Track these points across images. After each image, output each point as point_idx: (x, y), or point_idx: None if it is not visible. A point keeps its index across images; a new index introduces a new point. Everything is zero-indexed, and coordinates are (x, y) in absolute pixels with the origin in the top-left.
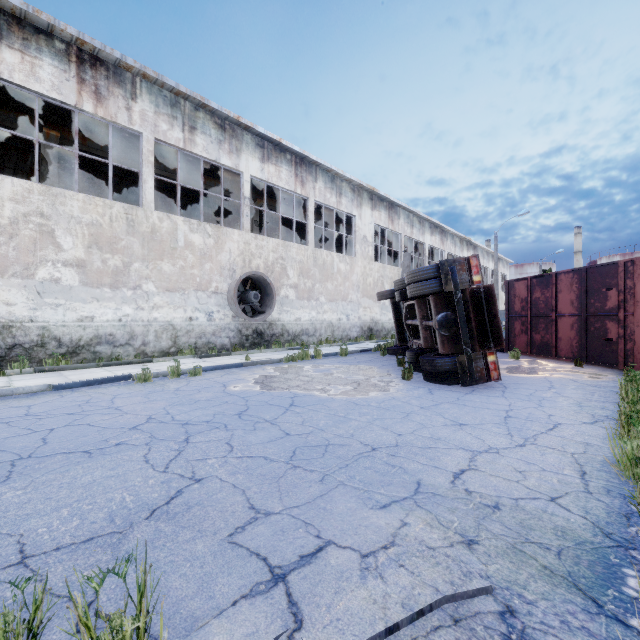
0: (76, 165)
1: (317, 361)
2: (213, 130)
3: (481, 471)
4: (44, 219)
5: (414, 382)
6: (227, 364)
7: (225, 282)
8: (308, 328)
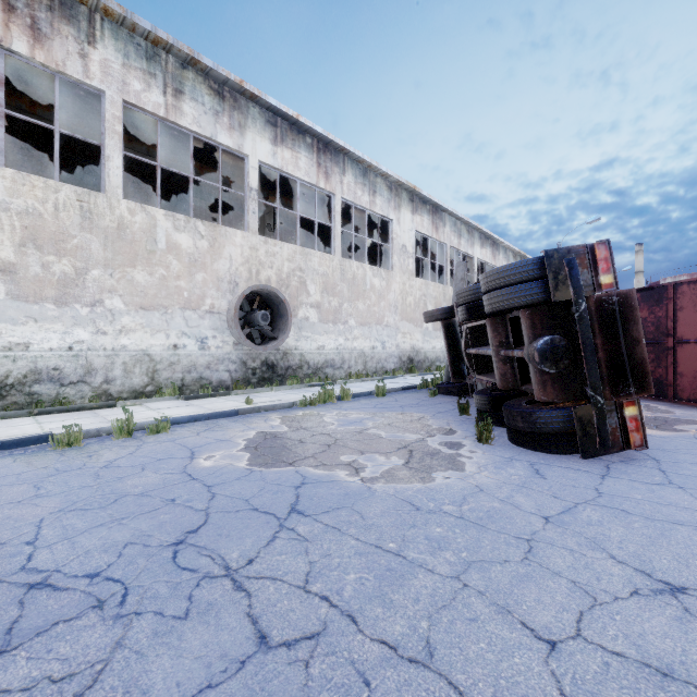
0: (2, 128)
1: (344, 405)
2: (207, 97)
3: None
4: None
5: (498, 447)
6: (214, 412)
7: (224, 298)
8: (334, 359)
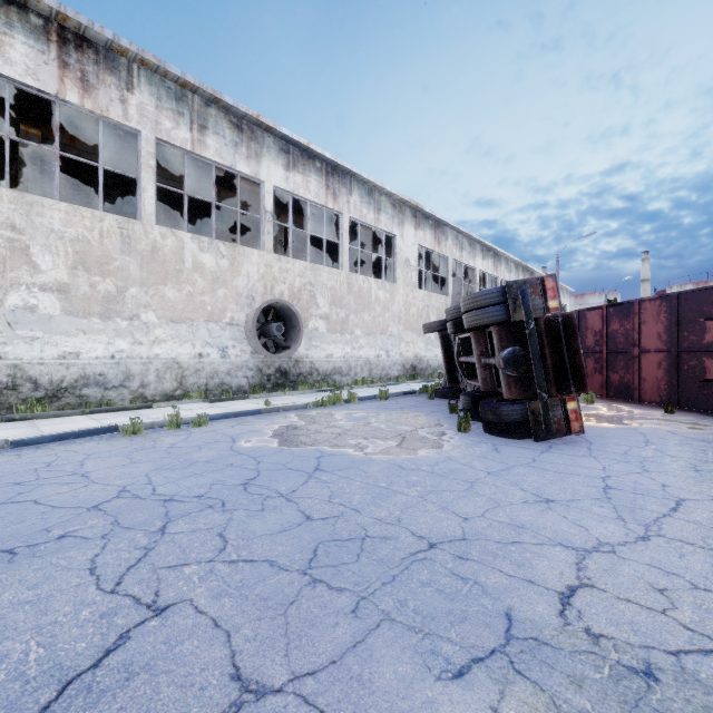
0: (57, 168)
1: (351, 406)
2: (228, 130)
3: (600, 590)
4: (16, 233)
5: (473, 435)
6: (241, 411)
7: (242, 312)
8: (341, 366)
